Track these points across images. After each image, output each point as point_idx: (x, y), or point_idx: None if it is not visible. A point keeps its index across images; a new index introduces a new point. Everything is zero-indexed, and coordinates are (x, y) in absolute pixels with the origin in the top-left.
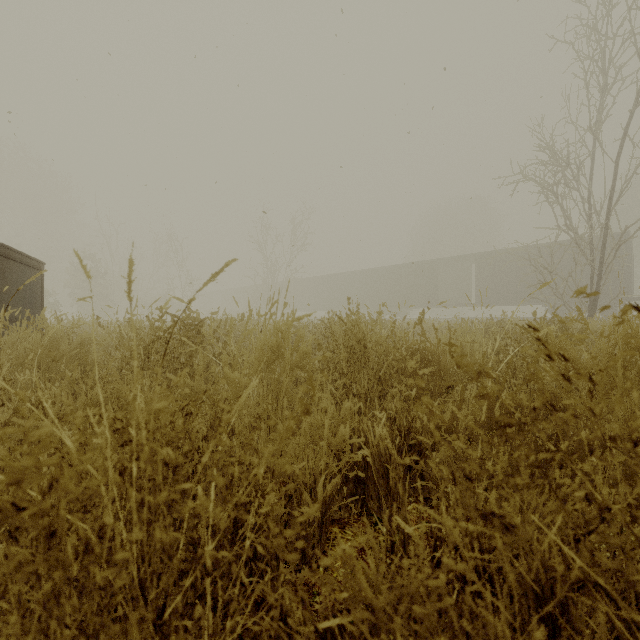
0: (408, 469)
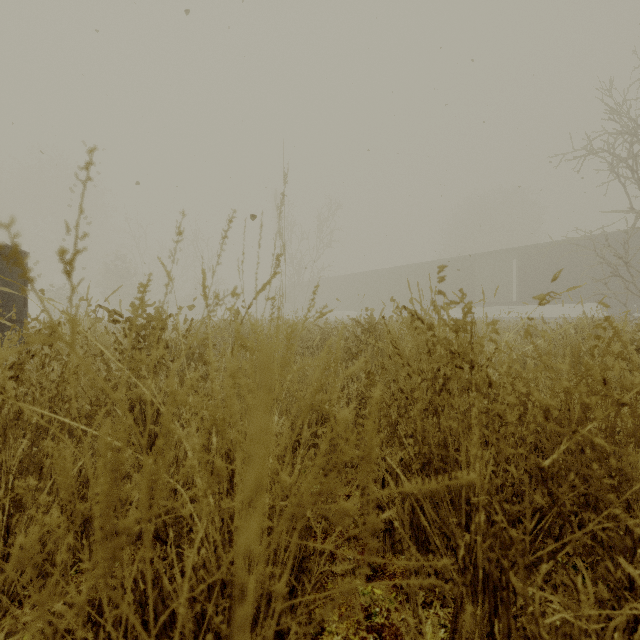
0: None
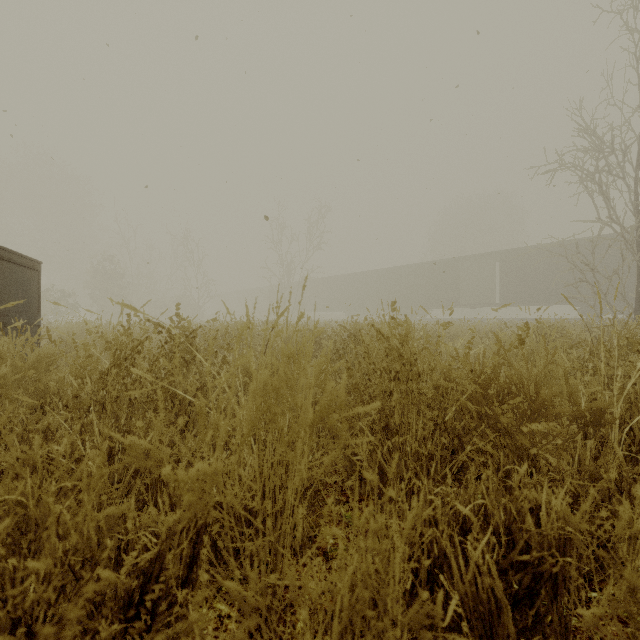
0: (513, 602)
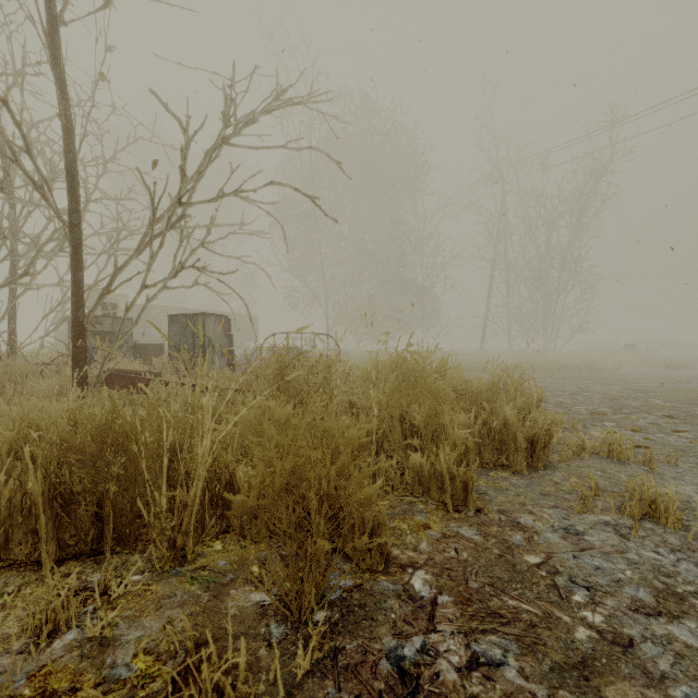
0: None
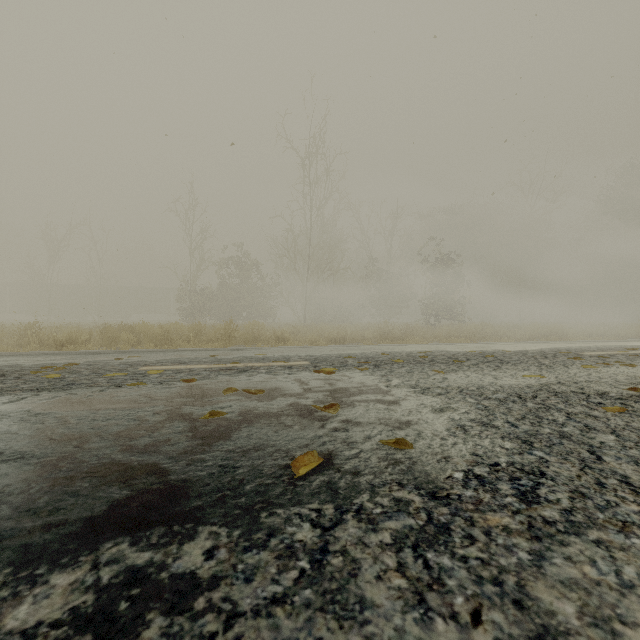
0: None
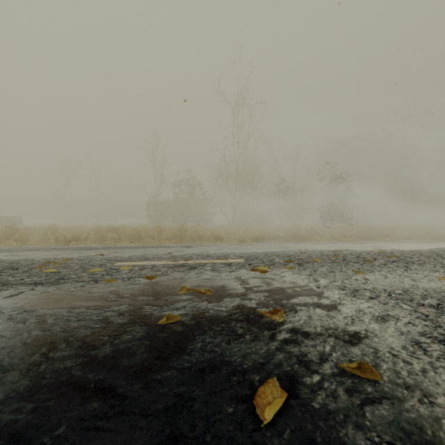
0: None
